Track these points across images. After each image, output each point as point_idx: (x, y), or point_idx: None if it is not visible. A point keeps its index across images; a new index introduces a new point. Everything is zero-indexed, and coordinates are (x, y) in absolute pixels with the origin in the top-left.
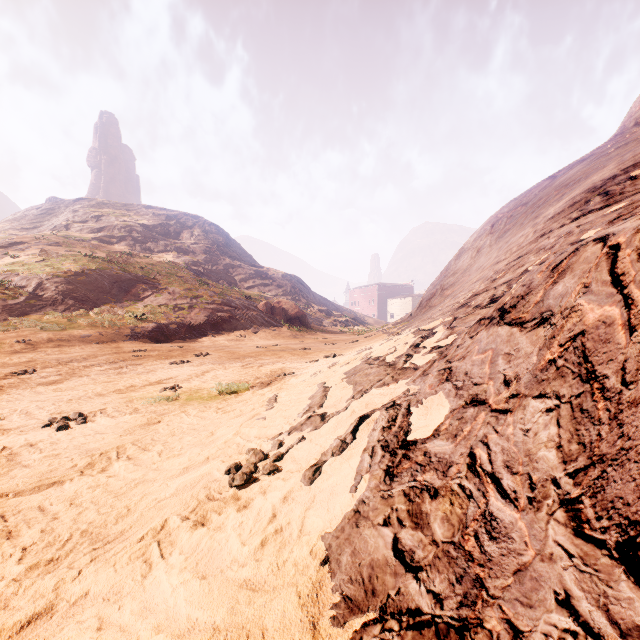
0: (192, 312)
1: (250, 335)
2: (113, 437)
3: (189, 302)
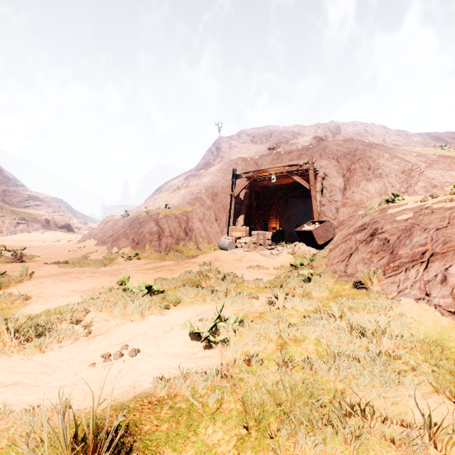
0: (5, 224)
1: (40, 234)
2: (43, 244)
3: (1, 219)
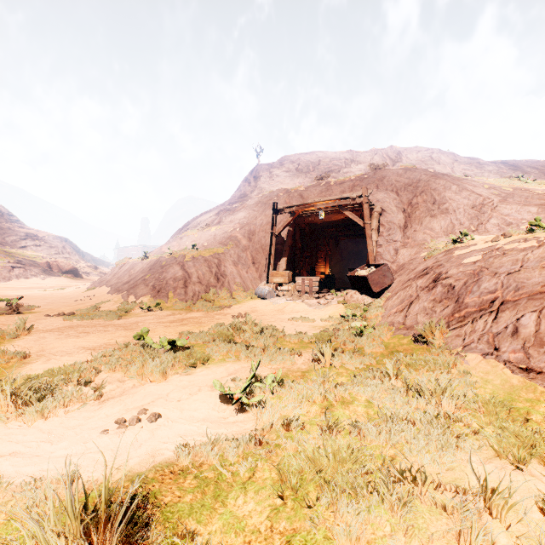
0: None
1: (41, 281)
2: (44, 292)
3: None
